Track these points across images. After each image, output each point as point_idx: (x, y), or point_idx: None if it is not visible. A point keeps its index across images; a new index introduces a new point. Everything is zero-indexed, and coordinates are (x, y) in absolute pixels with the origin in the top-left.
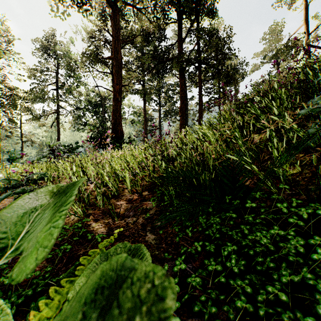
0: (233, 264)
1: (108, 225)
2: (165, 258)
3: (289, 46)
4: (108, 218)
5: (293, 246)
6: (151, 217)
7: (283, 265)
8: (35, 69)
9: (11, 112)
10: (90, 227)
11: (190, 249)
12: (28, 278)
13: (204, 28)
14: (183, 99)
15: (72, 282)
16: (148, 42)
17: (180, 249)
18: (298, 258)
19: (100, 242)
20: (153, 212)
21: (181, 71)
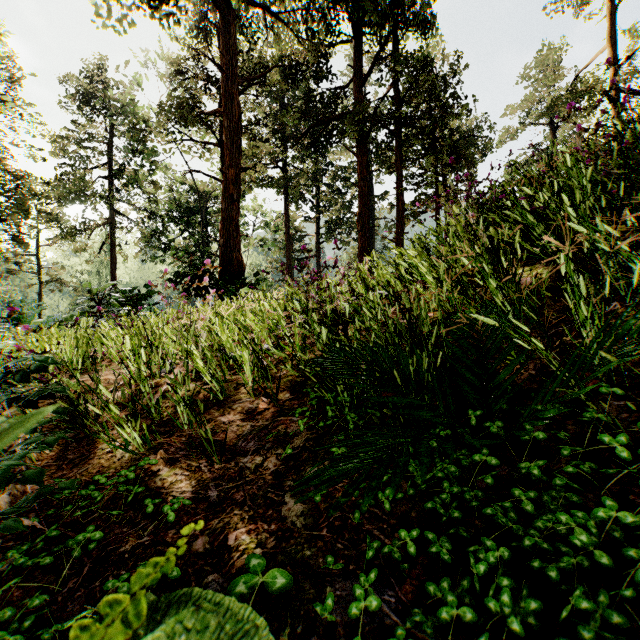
0: (508, 606)
1: (197, 474)
2: (328, 569)
3: (578, 91)
4: (199, 456)
5: None
6: (295, 456)
7: None
8: (67, 137)
9: (17, 223)
10: (156, 479)
11: (390, 547)
12: None
13: (407, 54)
14: (365, 197)
15: None
16: (293, 83)
17: (365, 543)
18: None
19: (172, 522)
20: (301, 444)
21: (360, 141)
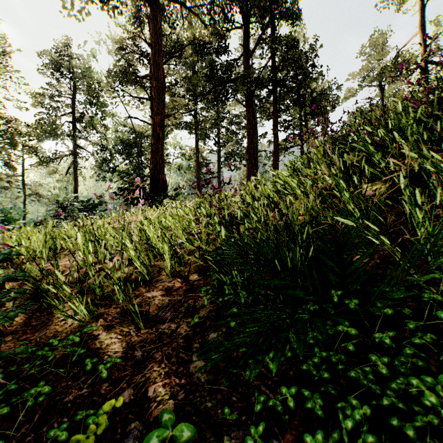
0: None
1: (127, 337)
2: (225, 419)
3: (399, 63)
4: (129, 323)
5: None
6: (201, 324)
7: None
8: (43, 94)
9: (8, 154)
10: (96, 342)
11: (274, 401)
12: None
13: (281, 36)
14: (252, 136)
15: None
16: (202, 56)
17: (254, 397)
18: None
19: (105, 378)
20: (205, 314)
21: (248, 97)
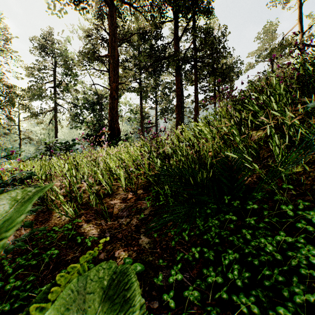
0: (236, 275)
1: (100, 226)
2: (160, 265)
3: (284, 45)
4: (101, 218)
5: (304, 256)
6: (145, 218)
7: (294, 279)
8: (33, 68)
9: (9, 110)
10: (81, 228)
11: (187, 255)
12: (7, 289)
13: (200, 27)
14: (179, 97)
15: (44, 309)
16: (144, 41)
17: (176, 254)
18: (310, 271)
19: (89, 246)
20: (148, 213)
21: (177, 70)
